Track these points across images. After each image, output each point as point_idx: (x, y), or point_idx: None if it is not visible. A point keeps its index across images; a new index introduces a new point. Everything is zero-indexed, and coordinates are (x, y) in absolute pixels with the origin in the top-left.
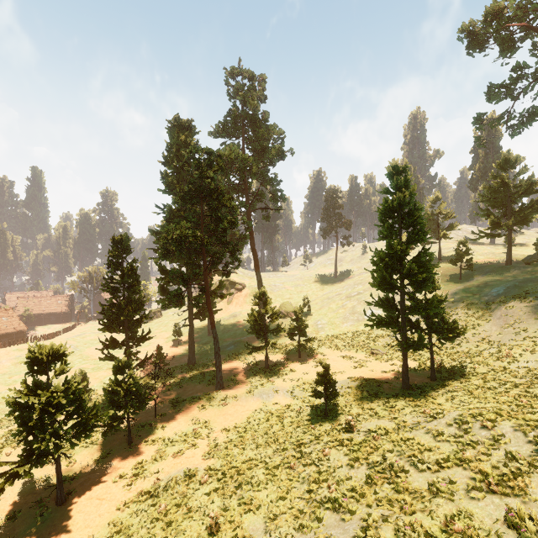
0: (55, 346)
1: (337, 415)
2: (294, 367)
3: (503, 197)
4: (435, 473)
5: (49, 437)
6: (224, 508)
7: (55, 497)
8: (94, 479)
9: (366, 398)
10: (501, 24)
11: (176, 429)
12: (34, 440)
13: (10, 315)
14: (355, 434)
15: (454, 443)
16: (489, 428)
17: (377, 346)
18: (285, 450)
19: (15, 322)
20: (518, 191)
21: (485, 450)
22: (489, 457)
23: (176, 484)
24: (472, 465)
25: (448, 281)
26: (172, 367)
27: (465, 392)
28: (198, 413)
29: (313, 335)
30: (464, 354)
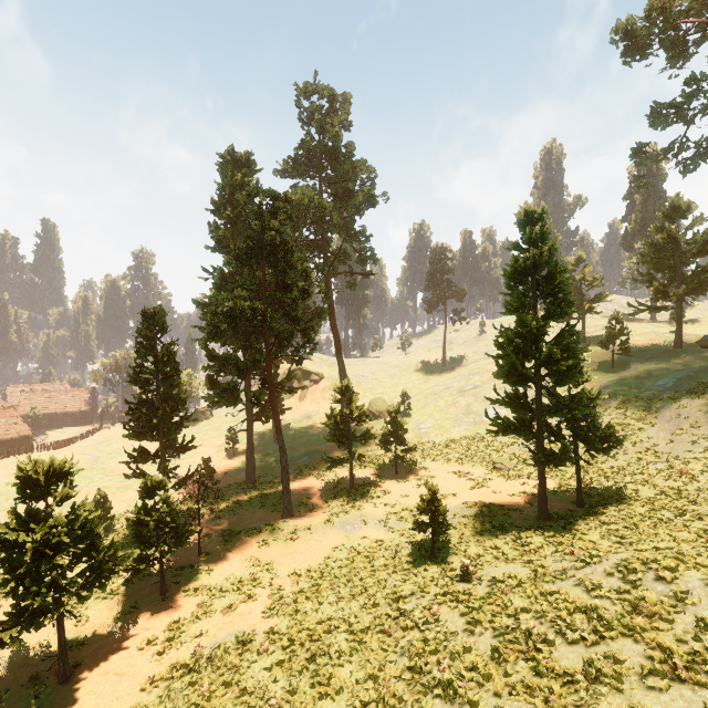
0: (57, 461)
1: (449, 556)
2: (389, 487)
3: (670, 257)
4: (592, 647)
5: (44, 590)
6: (291, 690)
7: (56, 670)
8: (112, 645)
9: (488, 531)
10: (670, 22)
11: (228, 574)
12: (27, 592)
13: (11, 415)
14: (474, 584)
15: (617, 601)
16: (668, 580)
17: (502, 459)
18: (376, 607)
19: (17, 424)
20: (691, 248)
21: (664, 613)
22: (671, 625)
23: (225, 654)
24: (647, 636)
25: (596, 370)
26: (225, 486)
27: (627, 526)
28: (258, 550)
29: (414, 443)
30: (621, 470)
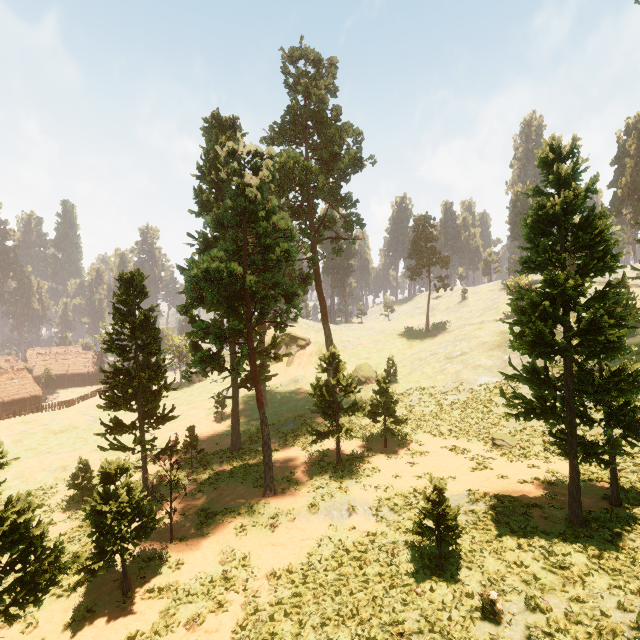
0: None
1: (460, 571)
2: (379, 464)
3: None
4: None
5: None
6: None
7: None
8: None
9: (506, 537)
10: None
11: (199, 570)
12: None
13: (23, 377)
14: (506, 630)
15: None
16: None
17: (502, 434)
18: None
19: (29, 385)
20: None
21: None
22: None
23: None
24: None
25: None
26: (210, 453)
27: None
28: (235, 539)
29: (402, 412)
30: None
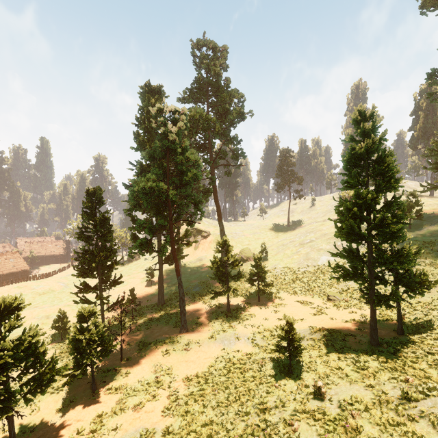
0: (7, 300)
1: (302, 373)
2: (254, 312)
3: None
4: None
5: None
6: None
7: None
8: (52, 433)
9: (331, 353)
10: None
11: (140, 376)
12: None
13: (16, 257)
14: (326, 403)
15: None
16: None
17: (334, 293)
18: (248, 415)
19: (20, 263)
20: None
21: None
22: None
23: None
24: None
25: None
26: (144, 307)
27: None
28: (162, 358)
29: (270, 279)
30: (427, 305)
